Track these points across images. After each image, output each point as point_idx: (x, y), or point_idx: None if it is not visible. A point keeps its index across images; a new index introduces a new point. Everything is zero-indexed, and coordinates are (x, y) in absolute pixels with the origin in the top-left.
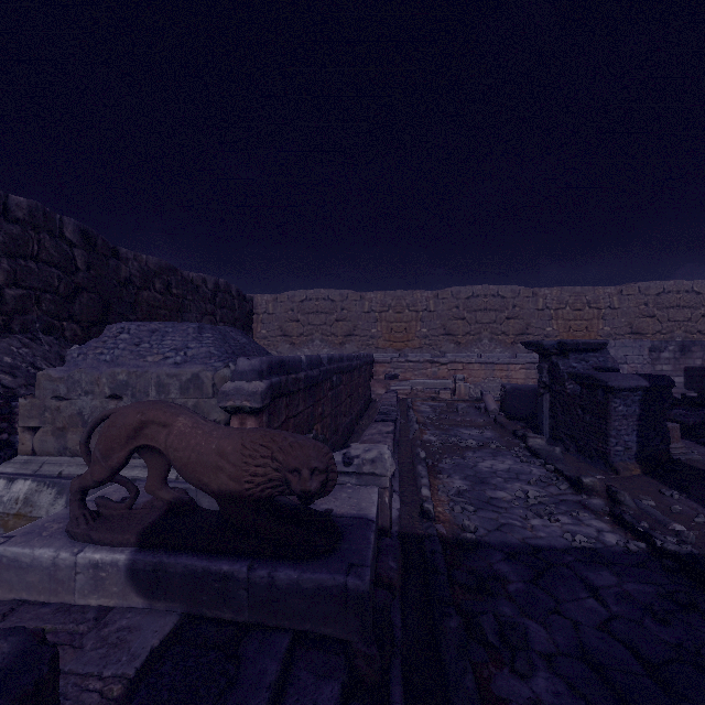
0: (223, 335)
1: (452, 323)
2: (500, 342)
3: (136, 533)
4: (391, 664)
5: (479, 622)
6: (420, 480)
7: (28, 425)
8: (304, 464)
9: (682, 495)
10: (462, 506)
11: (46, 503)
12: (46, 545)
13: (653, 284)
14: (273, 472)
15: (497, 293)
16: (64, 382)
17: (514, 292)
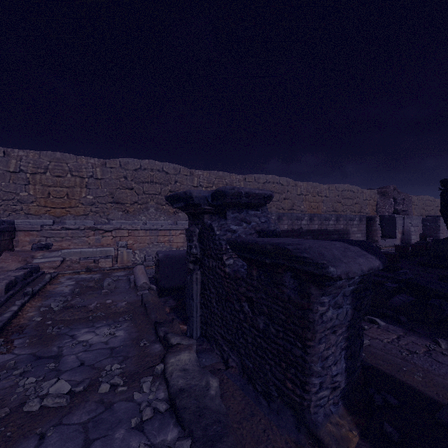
0: None
1: (120, 191)
2: (165, 211)
3: None
4: None
5: None
6: None
7: None
8: None
9: None
10: None
11: None
12: None
13: (262, 176)
14: None
15: (162, 169)
16: None
17: (176, 170)
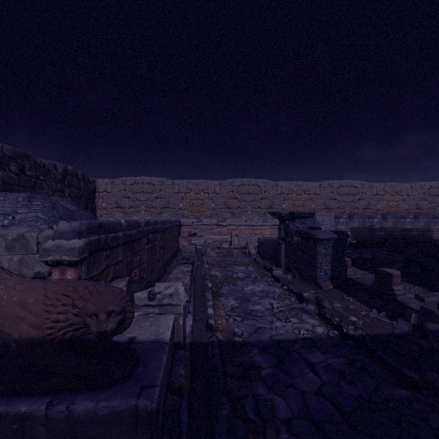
0: (52, 203)
1: (229, 201)
2: (257, 212)
3: None
4: None
5: (243, 405)
6: (207, 303)
7: None
8: (102, 308)
9: (354, 299)
10: (233, 318)
11: None
12: None
13: (336, 182)
14: (74, 317)
15: (255, 183)
16: None
17: (265, 183)
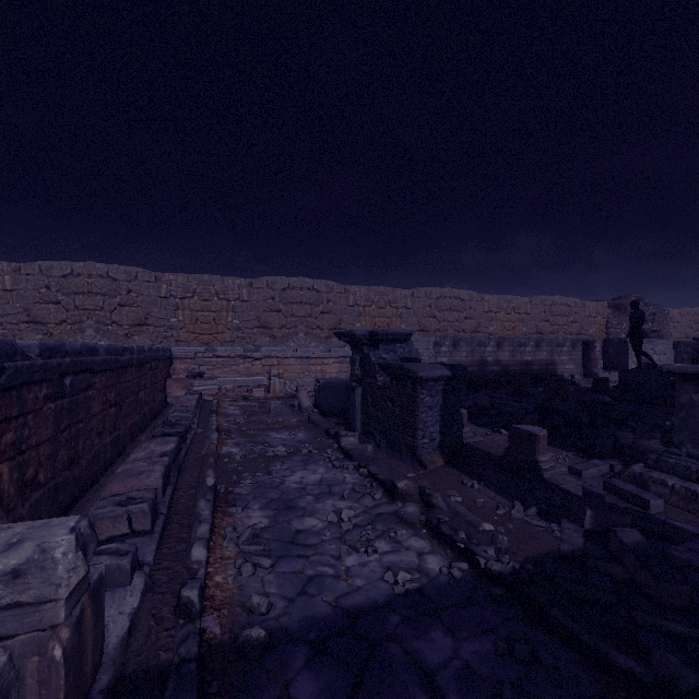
0: None
1: (267, 315)
2: (316, 336)
3: None
4: None
5: None
6: (196, 529)
7: None
8: None
9: (480, 483)
10: (254, 561)
11: None
12: None
13: (435, 290)
14: None
15: (313, 287)
16: None
17: (329, 287)
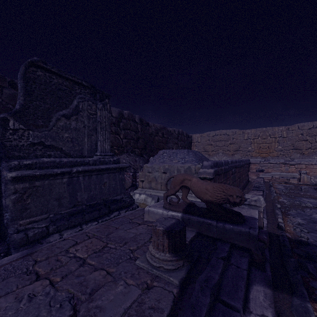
0: (194, 153)
1: (298, 143)
2: None
3: (182, 209)
4: (265, 263)
5: (305, 265)
6: (277, 216)
7: (141, 180)
8: (234, 194)
9: None
10: (300, 229)
11: (149, 201)
12: (159, 209)
13: None
14: (223, 196)
15: None
16: (150, 168)
17: None
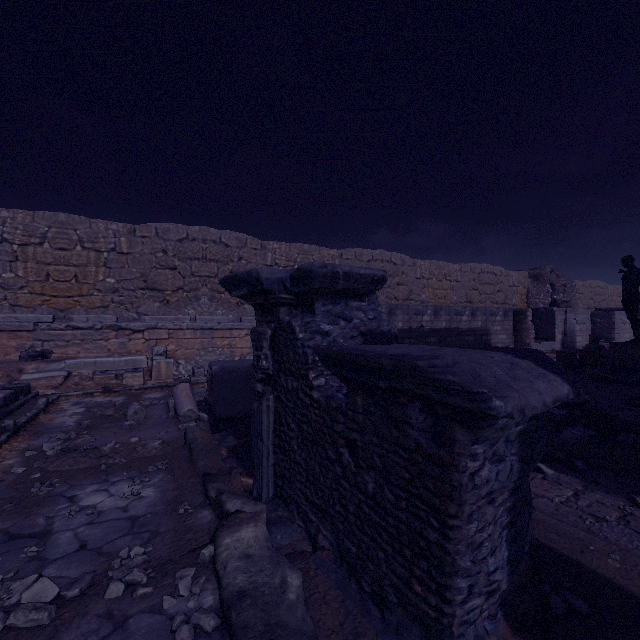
0: None
1: (156, 272)
2: (223, 301)
3: None
4: None
5: None
6: None
7: None
8: None
9: None
10: None
11: None
12: None
13: (366, 251)
14: None
15: (219, 239)
16: None
17: (241, 241)
